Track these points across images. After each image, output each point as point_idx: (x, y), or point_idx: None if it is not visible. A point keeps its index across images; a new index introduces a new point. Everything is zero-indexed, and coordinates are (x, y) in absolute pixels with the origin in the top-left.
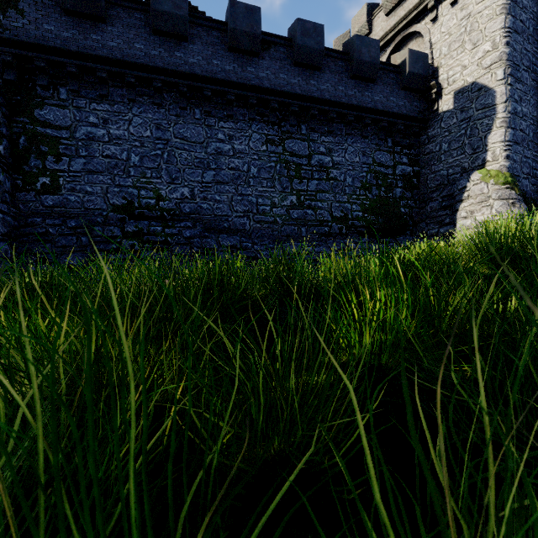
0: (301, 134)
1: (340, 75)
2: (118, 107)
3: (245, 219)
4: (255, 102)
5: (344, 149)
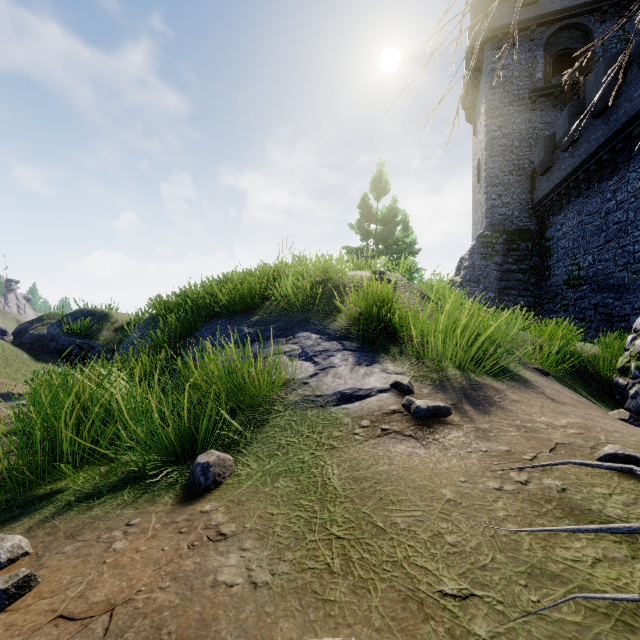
0: None
1: None
2: (565, 212)
3: (624, 272)
4: (620, 145)
5: None
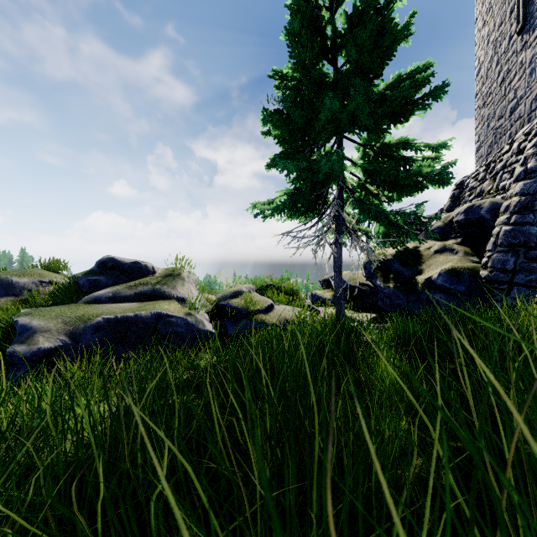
0: None
1: None
2: None
3: None
4: None
5: None
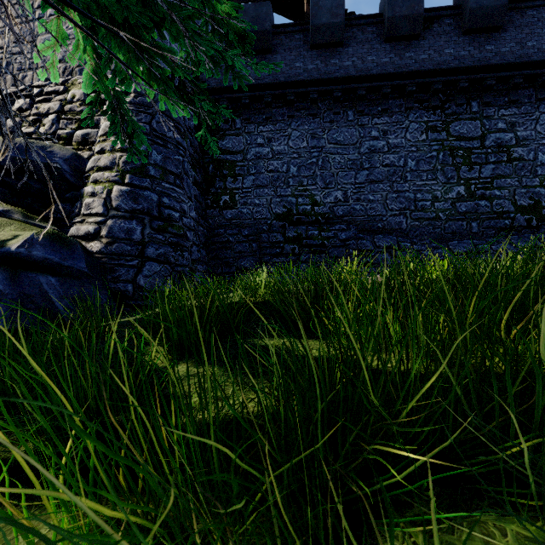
0: (471, 112)
1: (529, 27)
2: (279, 125)
3: (401, 218)
4: (414, 88)
5: (534, 119)
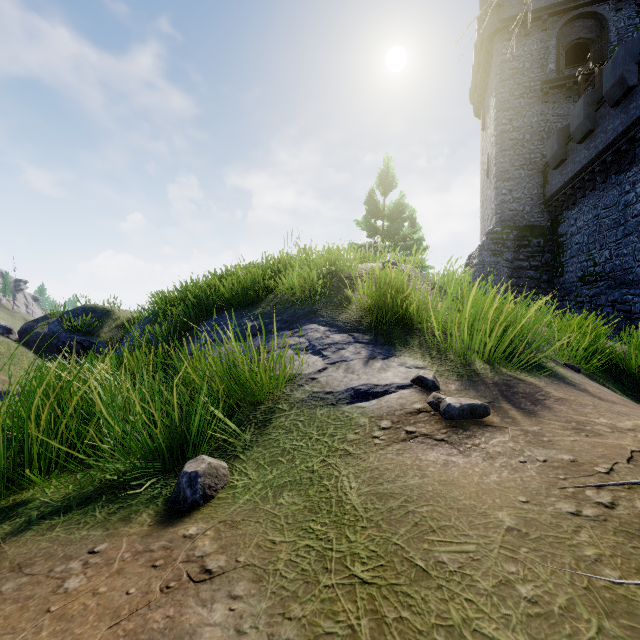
0: None
1: None
2: (579, 206)
3: None
4: (639, 134)
5: None
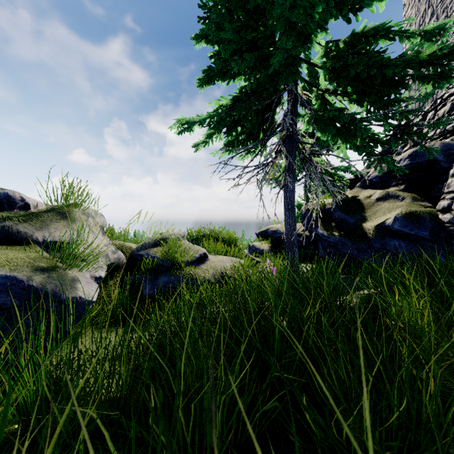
0: None
1: None
2: None
3: None
4: None
5: None
